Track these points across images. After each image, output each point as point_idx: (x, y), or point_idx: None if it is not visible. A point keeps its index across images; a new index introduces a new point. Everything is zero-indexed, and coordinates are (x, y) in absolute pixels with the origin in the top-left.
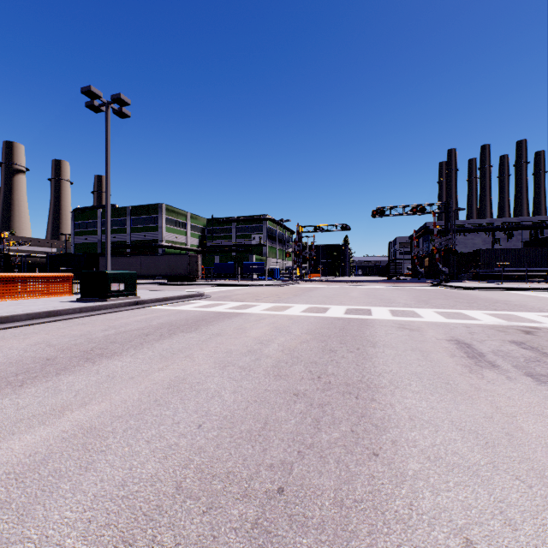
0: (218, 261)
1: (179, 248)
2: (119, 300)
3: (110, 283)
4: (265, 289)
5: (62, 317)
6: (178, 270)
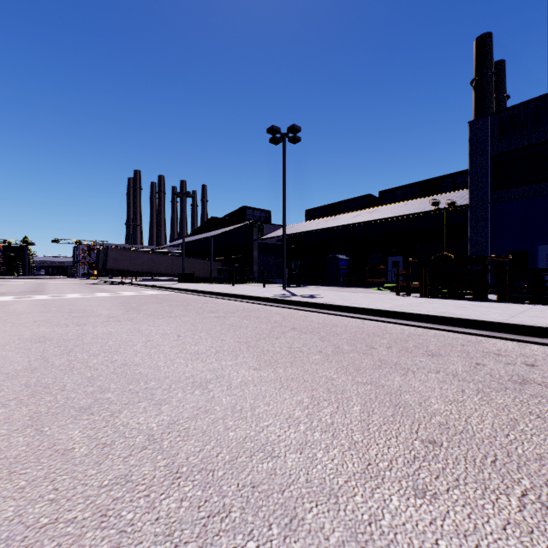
0: None
1: None
2: None
3: None
4: None
5: None
6: None
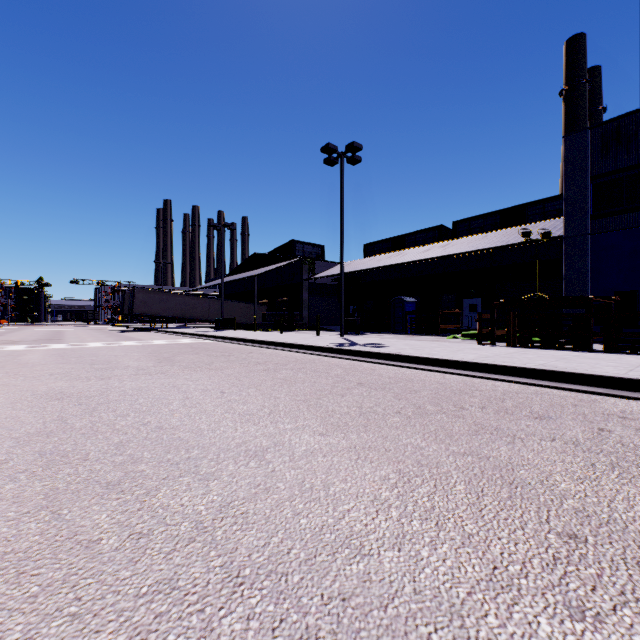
0: None
1: None
2: None
3: None
4: None
5: None
6: None
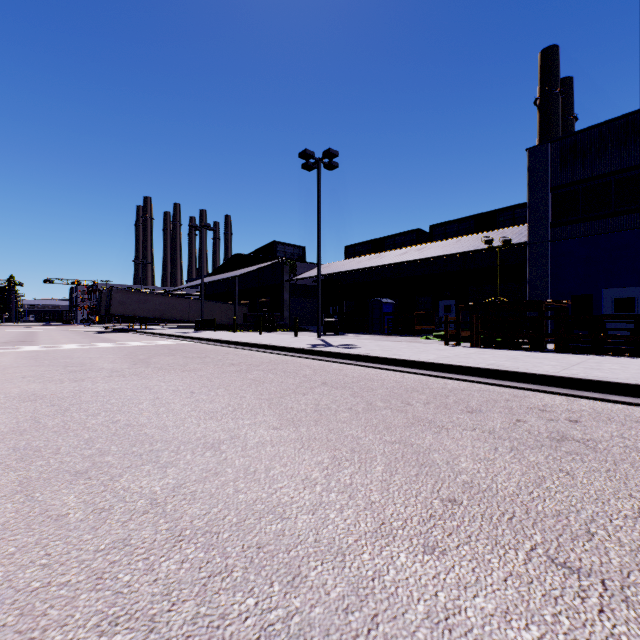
0: None
1: None
2: None
3: None
4: None
5: None
6: None
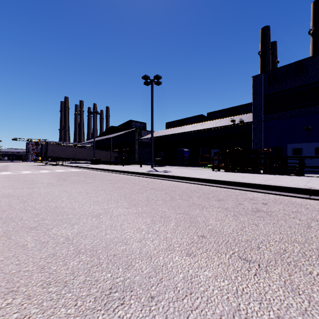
0: None
1: None
2: None
3: None
4: None
5: None
6: None
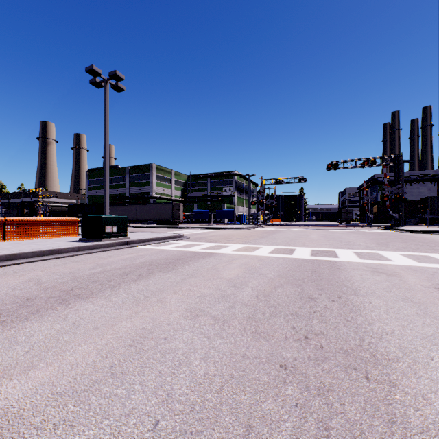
0: (196, 209)
1: (166, 199)
2: (112, 240)
3: (104, 226)
4: (235, 232)
5: (62, 255)
6: (164, 216)
